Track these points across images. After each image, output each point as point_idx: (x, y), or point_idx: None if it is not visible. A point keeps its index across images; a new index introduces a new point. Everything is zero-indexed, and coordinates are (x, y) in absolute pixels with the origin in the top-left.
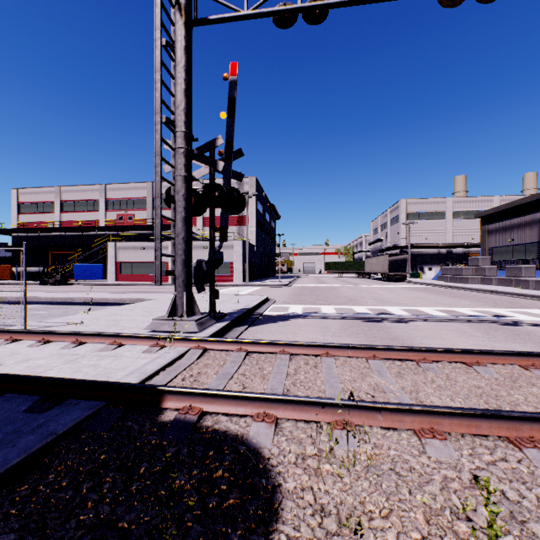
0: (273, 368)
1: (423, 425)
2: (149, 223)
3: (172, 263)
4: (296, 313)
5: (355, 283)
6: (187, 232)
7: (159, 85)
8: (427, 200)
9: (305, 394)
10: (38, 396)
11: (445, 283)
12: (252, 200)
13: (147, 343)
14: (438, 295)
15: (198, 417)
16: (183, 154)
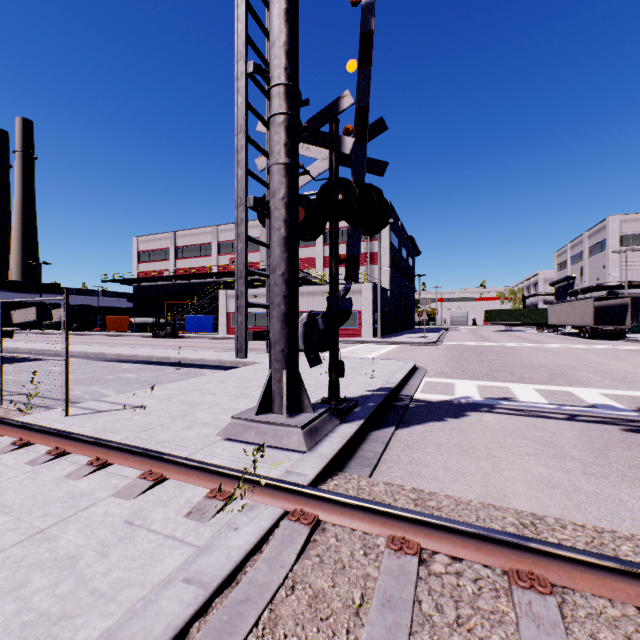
0: None
1: None
2: (263, 266)
3: (268, 318)
4: (471, 399)
5: (539, 342)
6: (289, 263)
7: (242, 10)
8: None
9: None
10: None
11: None
12: (385, 231)
13: (204, 483)
14: None
15: None
16: (282, 126)
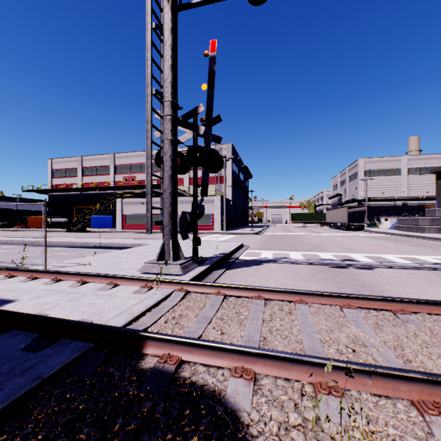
0: (249, 313)
1: (422, 396)
2: None
3: (161, 215)
4: (267, 258)
5: (318, 232)
6: (173, 188)
7: (149, 62)
8: (383, 158)
9: (282, 344)
10: (37, 333)
11: (402, 233)
12: (229, 162)
13: (138, 284)
14: (397, 243)
15: (176, 367)
16: (170, 121)
